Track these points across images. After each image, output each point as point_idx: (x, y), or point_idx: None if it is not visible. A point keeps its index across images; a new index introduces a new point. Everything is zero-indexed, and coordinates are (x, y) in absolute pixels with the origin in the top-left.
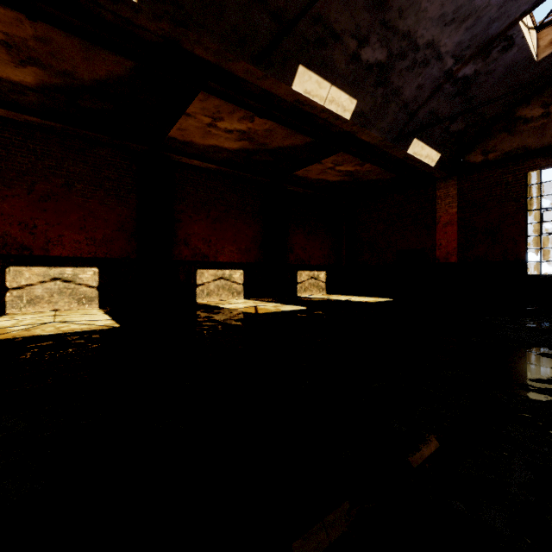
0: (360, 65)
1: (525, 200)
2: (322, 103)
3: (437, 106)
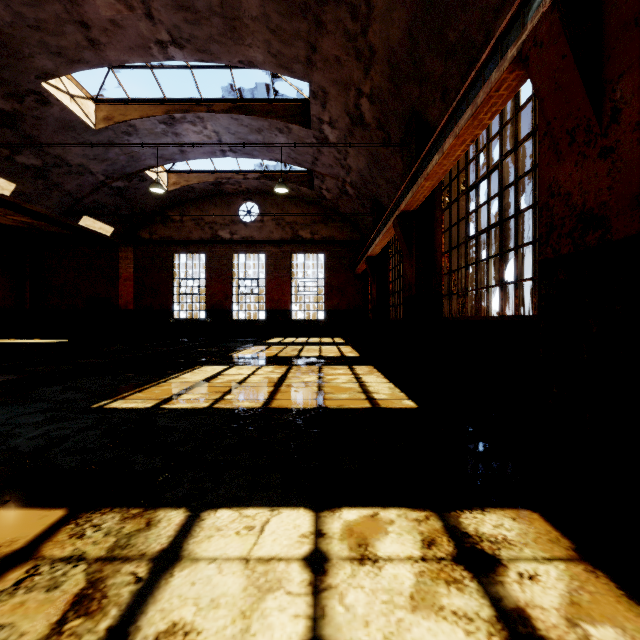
0: (16, 164)
1: (172, 271)
2: None
3: (101, 198)
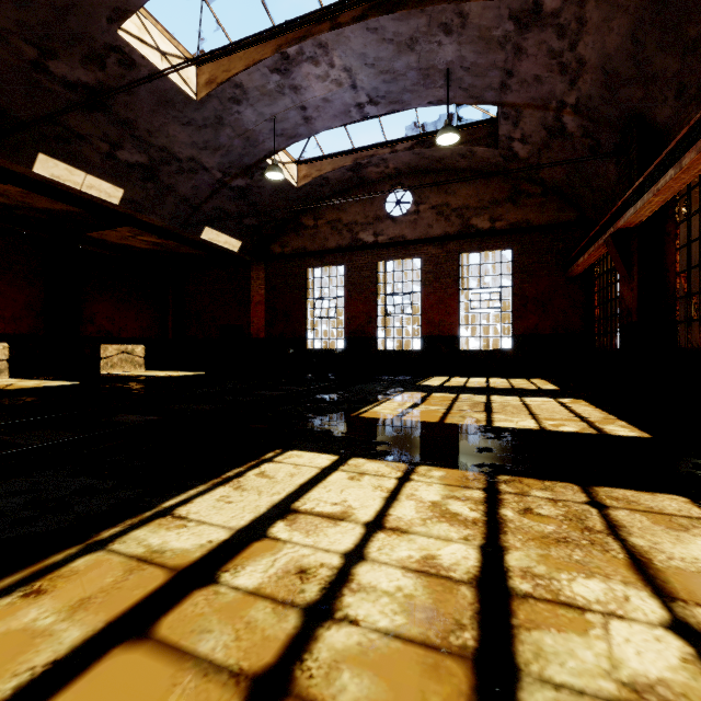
0: (119, 162)
1: (305, 290)
2: (78, 188)
3: (222, 204)
